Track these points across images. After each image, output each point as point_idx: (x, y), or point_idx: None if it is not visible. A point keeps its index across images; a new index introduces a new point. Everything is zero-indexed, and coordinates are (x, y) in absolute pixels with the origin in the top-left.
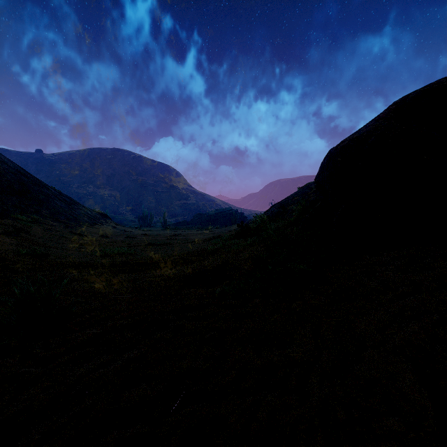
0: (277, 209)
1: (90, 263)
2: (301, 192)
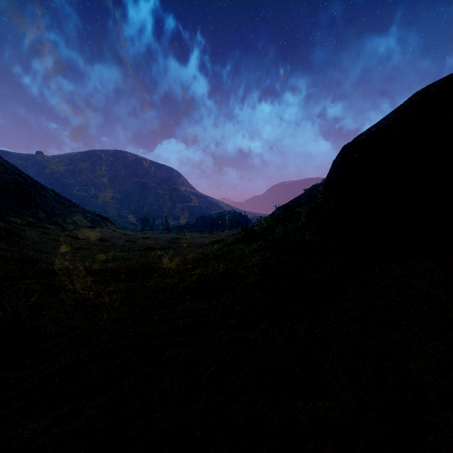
0: (283, 211)
1: (82, 270)
2: (308, 194)
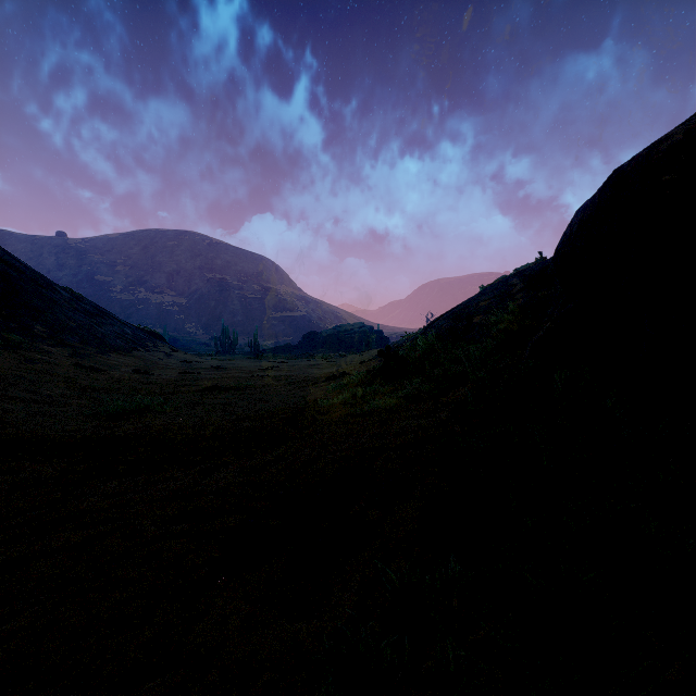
0: (449, 322)
1: (54, 440)
2: (492, 292)
